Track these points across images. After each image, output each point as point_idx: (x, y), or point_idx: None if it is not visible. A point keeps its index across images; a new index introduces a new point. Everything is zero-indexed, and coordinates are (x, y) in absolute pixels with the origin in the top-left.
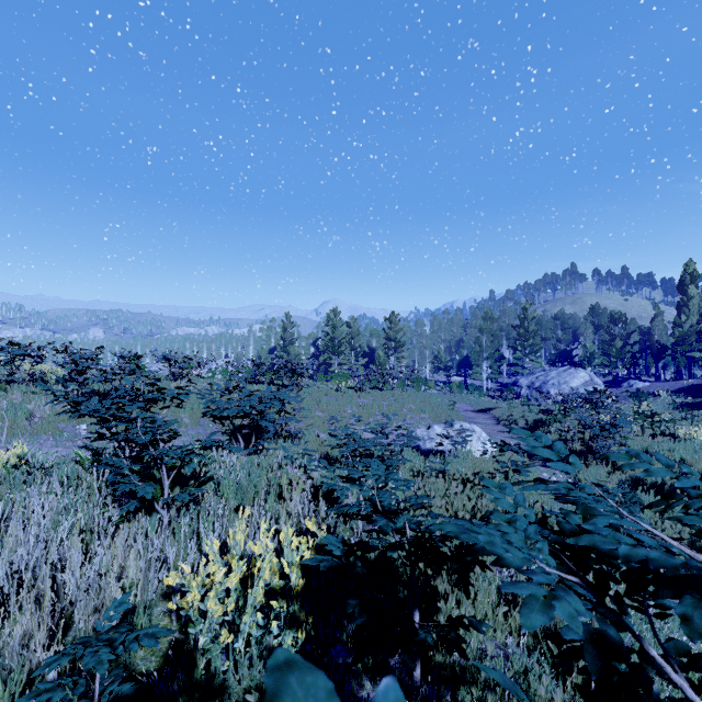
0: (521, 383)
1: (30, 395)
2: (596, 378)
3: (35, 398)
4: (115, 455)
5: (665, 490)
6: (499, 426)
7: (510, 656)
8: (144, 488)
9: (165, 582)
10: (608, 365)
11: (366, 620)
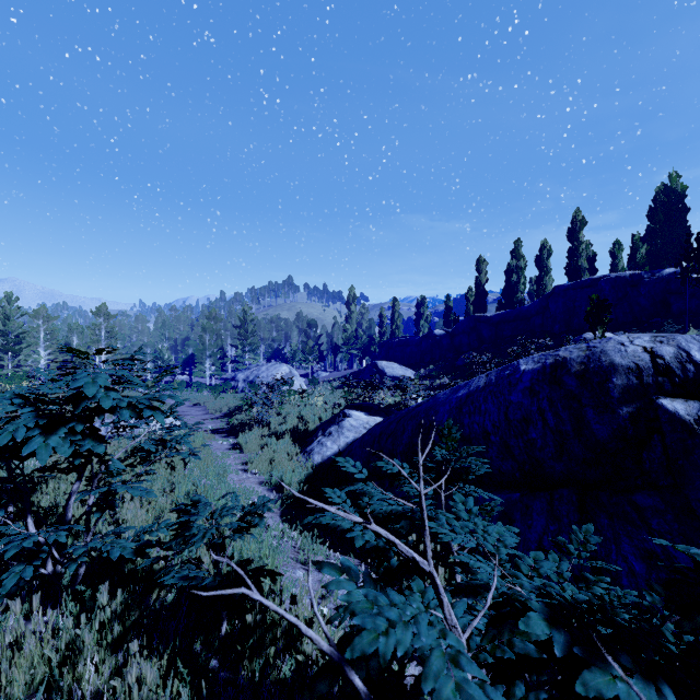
0: (239, 377)
1: None
2: (294, 371)
3: None
4: None
5: (281, 434)
6: (207, 415)
7: None
8: None
9: None
10: (305, 360)
11: None
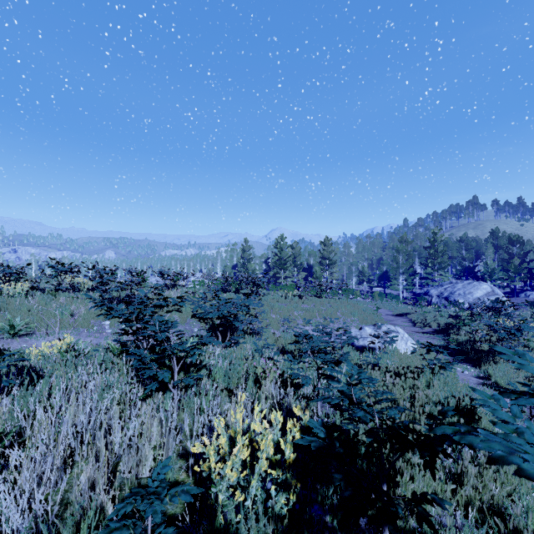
0: (432, 293)
1: (71, 299)
2: (496, 290)
3: (75, 302)
4: (135, 346)
5: None
6: (415, 327)
7: (459, 526)
8: (163, 374)
9: (192, 451)
10: (507, 279)
11: (353, 493)
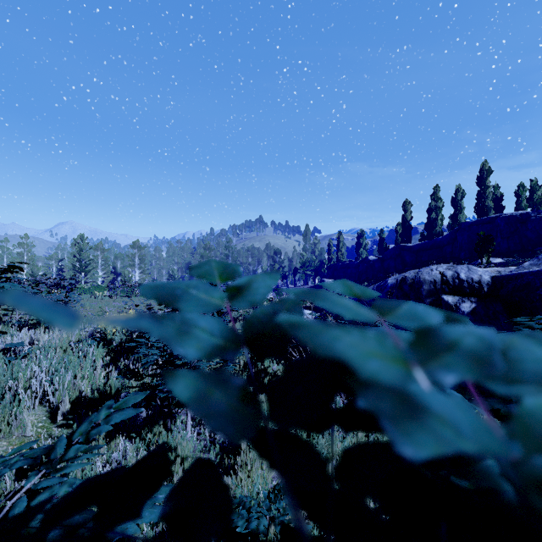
0: None
1: None
2: None
3: None
4: None
5: None
6: None
7: None
8: None
9: None
10: None
11: None
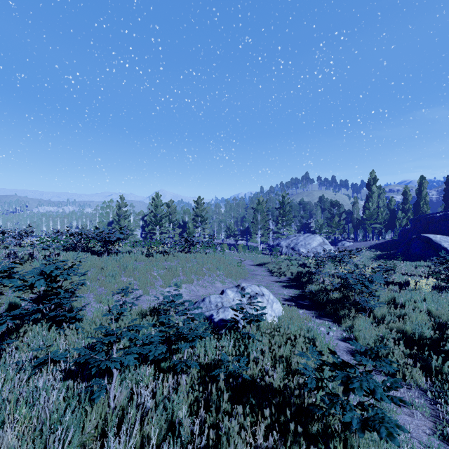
0: (282, 244)
1: None
2: (326, 241)
3: None
4: None
5: (445, 353)
6: (273, 277)
7: None
8: None
9: None
10: (331, 232)
11: None
